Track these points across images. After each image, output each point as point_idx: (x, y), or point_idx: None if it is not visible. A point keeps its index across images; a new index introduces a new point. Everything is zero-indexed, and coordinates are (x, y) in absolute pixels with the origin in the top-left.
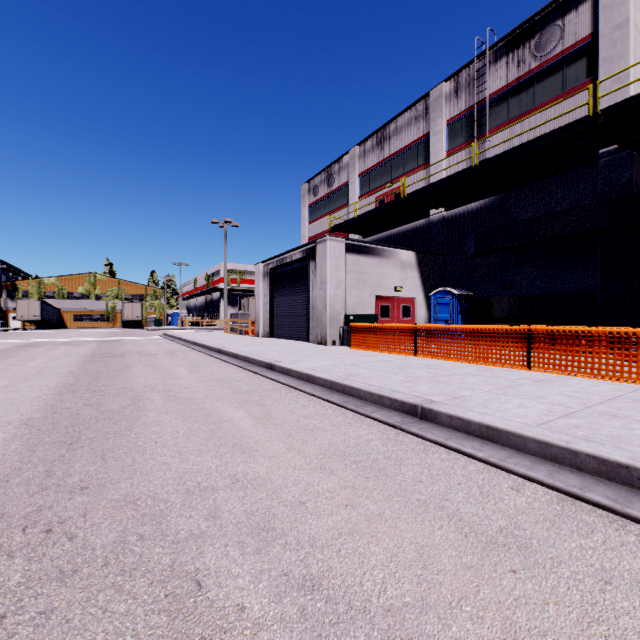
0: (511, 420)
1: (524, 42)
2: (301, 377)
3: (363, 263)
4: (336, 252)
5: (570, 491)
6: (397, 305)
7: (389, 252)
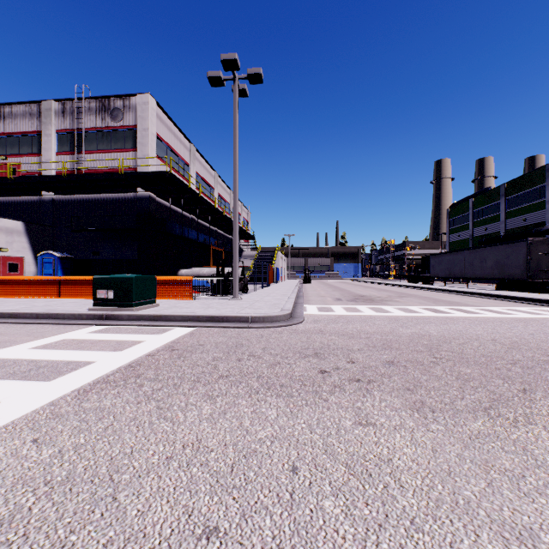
0: None
1: (105, 108)
2: None
3: None
4: None
5: None
6: (3, 262)
7: None
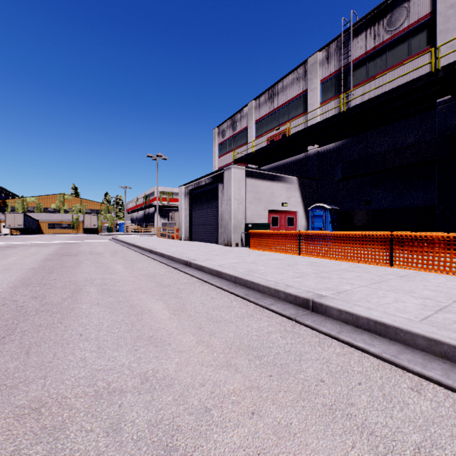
0: (396, 315)
1: (379, 20)
2: (211, 272)
3: (259, 185)
4: (239, 177)
5: None
6: (284, 216)
7: (278, 177)
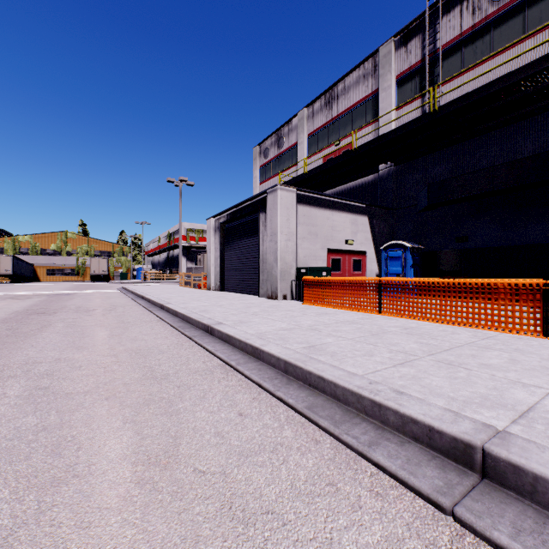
0: None
1: None
2: (244, 349)
3: (315, 215)
4: (287, 202)
5: None
6: (348, 258)
7: (340, 204)
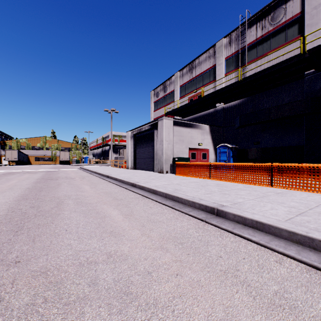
0: (270, 217)
1: (265, 17)
2: (150, 191)
3: (182, 131)
4: (168, 125)
5: (313, 264)
6: (199, 152)
7: (195, 125)
